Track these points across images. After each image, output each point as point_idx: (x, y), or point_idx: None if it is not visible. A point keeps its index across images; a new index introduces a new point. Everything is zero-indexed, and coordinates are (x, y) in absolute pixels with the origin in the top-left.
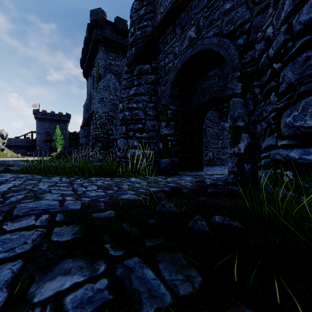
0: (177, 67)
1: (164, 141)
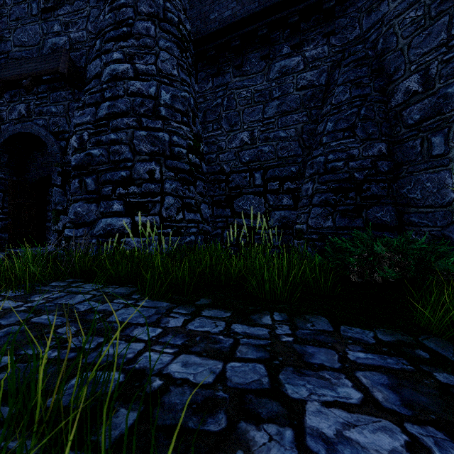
0: (4, 134)
1: None
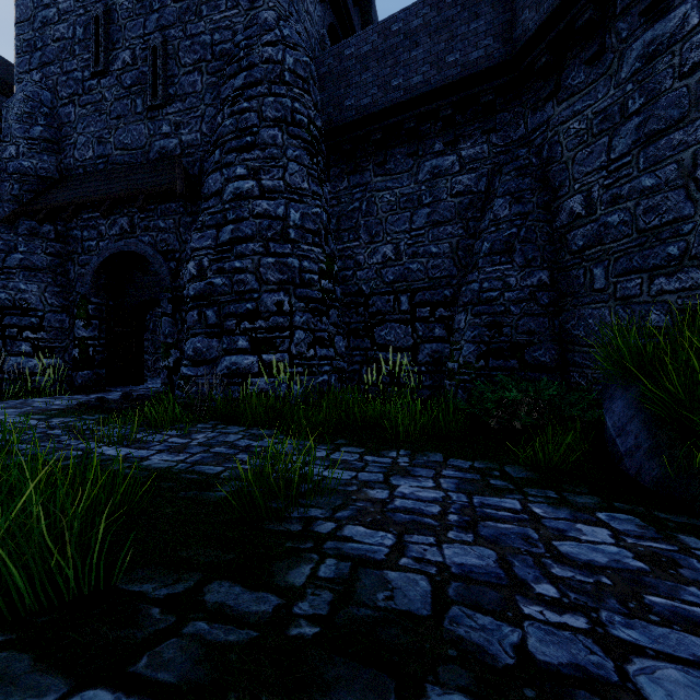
0: (104, 253)
1: (82, 346)
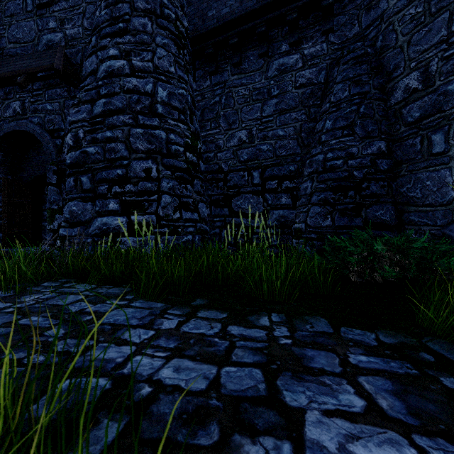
0: None
1: None
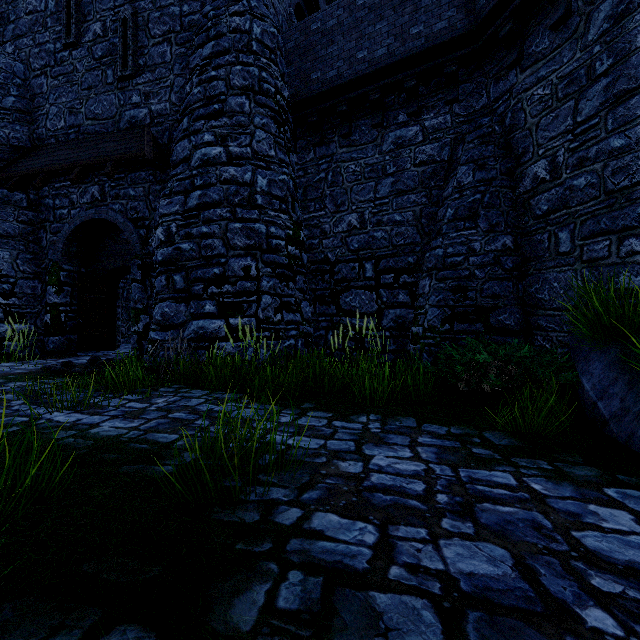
0: (75, 221)
1: (53, 312)
